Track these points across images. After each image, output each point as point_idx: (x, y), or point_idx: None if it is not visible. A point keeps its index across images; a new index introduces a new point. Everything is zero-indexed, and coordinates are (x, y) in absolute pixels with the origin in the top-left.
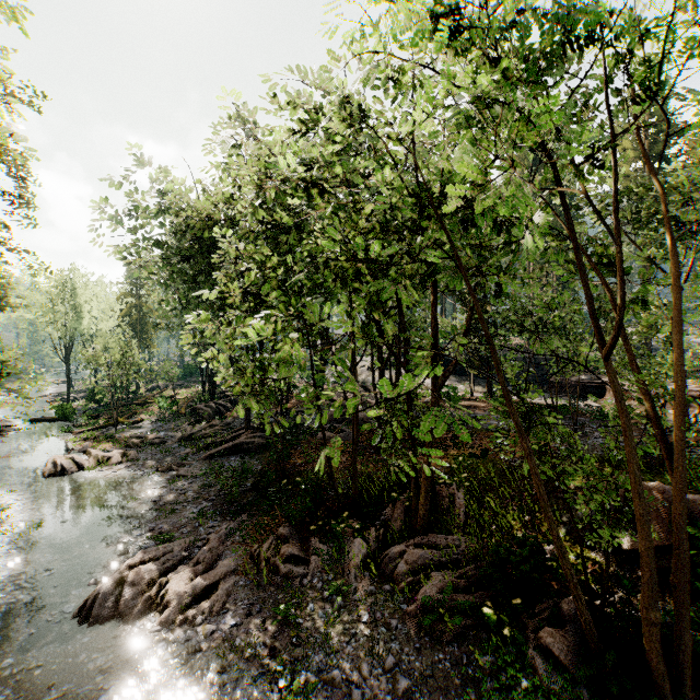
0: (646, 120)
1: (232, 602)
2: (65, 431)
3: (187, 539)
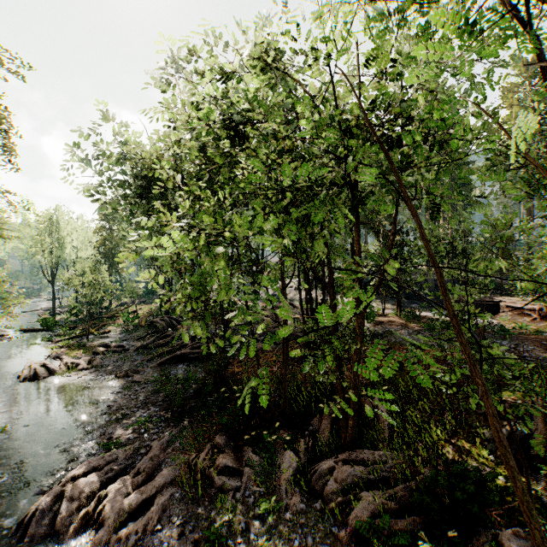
0: (530, 80)
1: (166, 518)
2: (46, 340)
3: (132, 446)
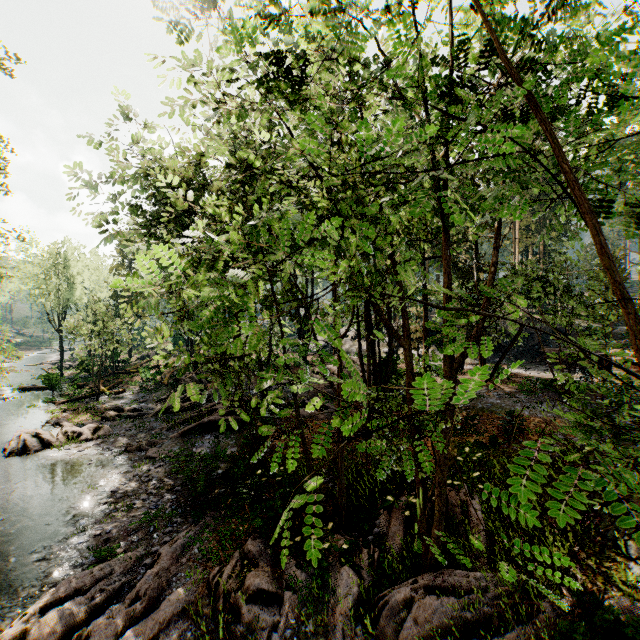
0: None
1: None
2: (47, 401)
3: (134, 553)
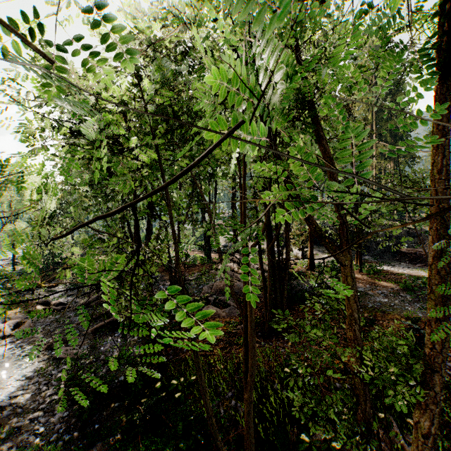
0: None
1: None
2: None
3: None
